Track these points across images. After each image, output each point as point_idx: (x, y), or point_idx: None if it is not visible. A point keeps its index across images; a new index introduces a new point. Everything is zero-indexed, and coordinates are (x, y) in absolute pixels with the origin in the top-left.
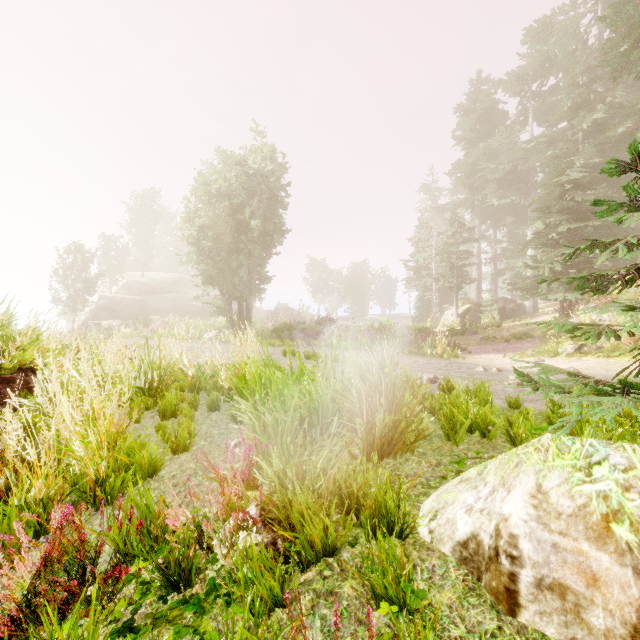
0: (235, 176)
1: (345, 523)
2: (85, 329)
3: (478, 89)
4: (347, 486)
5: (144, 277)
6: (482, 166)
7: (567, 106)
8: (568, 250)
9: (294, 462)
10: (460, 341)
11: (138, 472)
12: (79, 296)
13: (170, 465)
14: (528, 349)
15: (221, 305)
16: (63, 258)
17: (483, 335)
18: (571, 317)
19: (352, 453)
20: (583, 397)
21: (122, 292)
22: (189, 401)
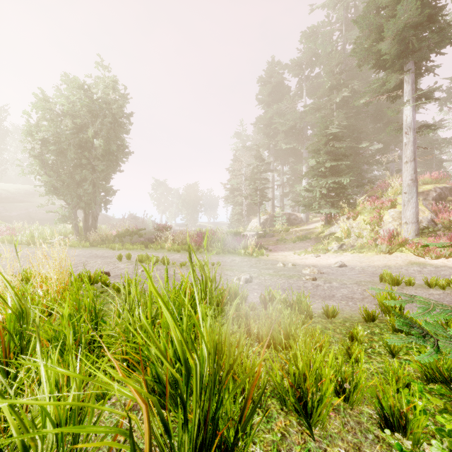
0: (78, 99)
1: None
2: None
3: (273, 68)
4: None
5: None
6: (276, 120)
7: (328, 86)
8: (331, 180)
9: None
10: (263, 242)
11: None
12: None
13: None
14: (308, 247)
15: (66, 213)
16: None
17: (278, 237)
18: (333, 225)
19: None
20: None
21: None
22: None
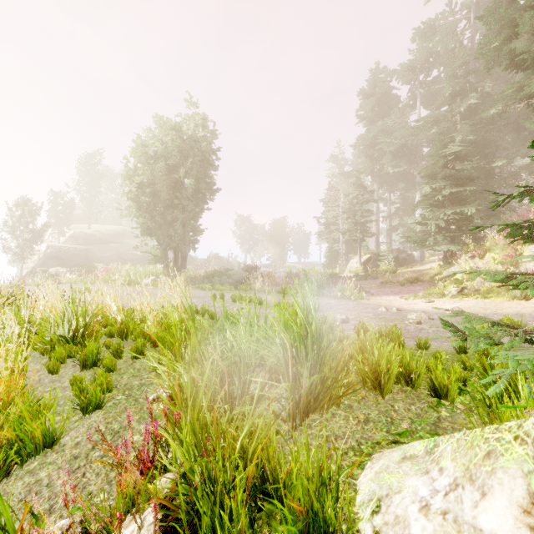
0: (171, 140)
1: (270, 519)
2: (33, 275)
3: (377, 77)
4: (272, 467)
5: (90, 229)
6: (380, 140)
7: (448, 93)
8: (450, 210)
9: (202, 460)
10: (364, 285)
11: (29, 446)
12: (27, 245)
13: (77, 428)
14: (420, 291)
15: (158, 254)
16: (12, 211)
17: (382, 280)
18: (453, 265)
19: (276, 413)
20: (521, 351)
21: (69, 242)
22: (113, 349)
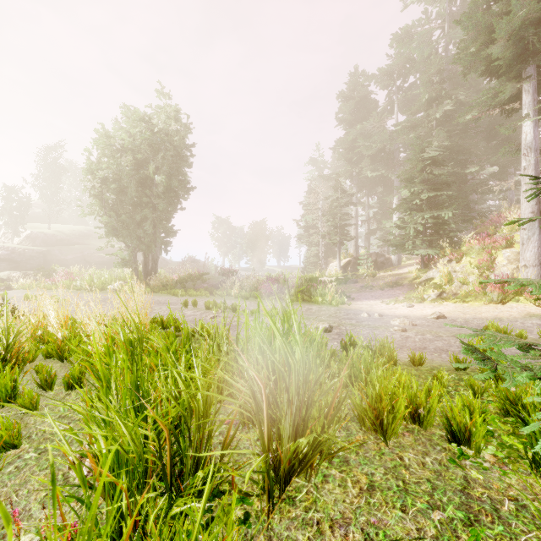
0: (139, 132)
1: None
2: None
3: (356, 80)
4: None
5: (50, 229)
6: (359, 143)
7: (425, 98)
8: (428, 214)
9: None
10: (344, 289)
11: None
12: None
13: None
14: (399, 296)
15: (125, 256)
16: None
17: (362, 284)
18: (431, 269)
19: (245, 491)
20: None
21: (26, 243)
22: (41, 377)
